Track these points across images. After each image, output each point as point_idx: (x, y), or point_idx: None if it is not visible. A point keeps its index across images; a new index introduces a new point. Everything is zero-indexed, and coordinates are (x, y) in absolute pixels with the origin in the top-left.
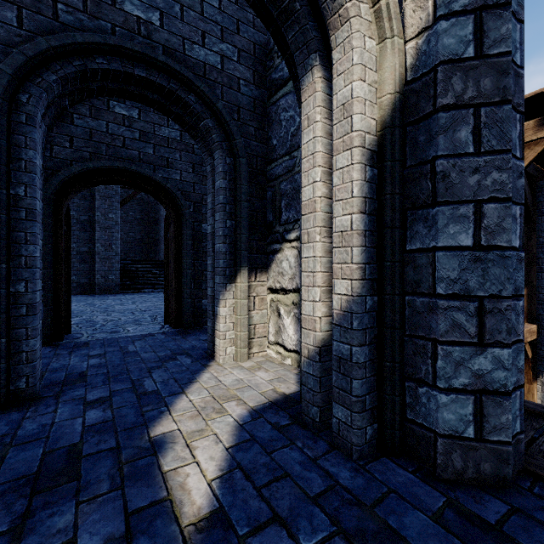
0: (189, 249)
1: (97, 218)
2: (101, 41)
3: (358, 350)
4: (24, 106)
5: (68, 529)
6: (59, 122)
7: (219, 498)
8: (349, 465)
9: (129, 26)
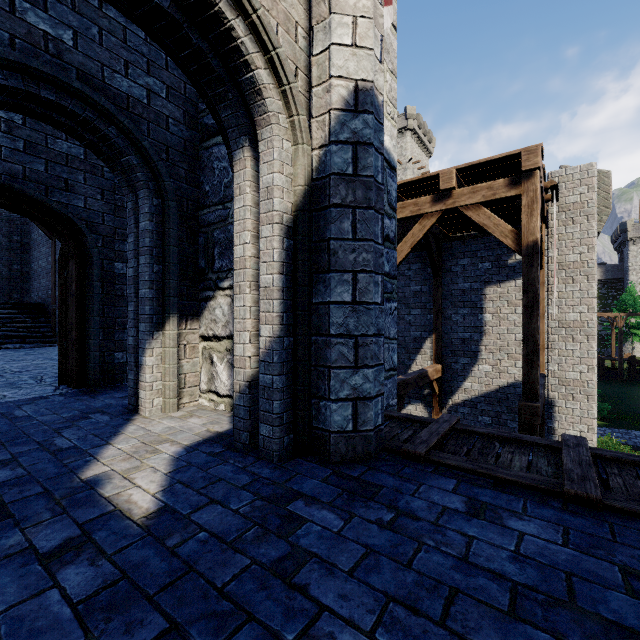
0: (97, 292)
1: None
2: None
3: (278, 379)
4: None
5: (22, 543)
6: None
7: (164, 501)
8: (271, 466)
9: (33, 40)
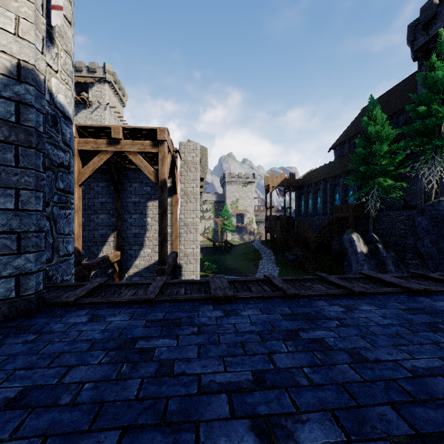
0: None
1: None
2: None
3: None
4: None
5: None
6: None
7: None
8: None
9: None
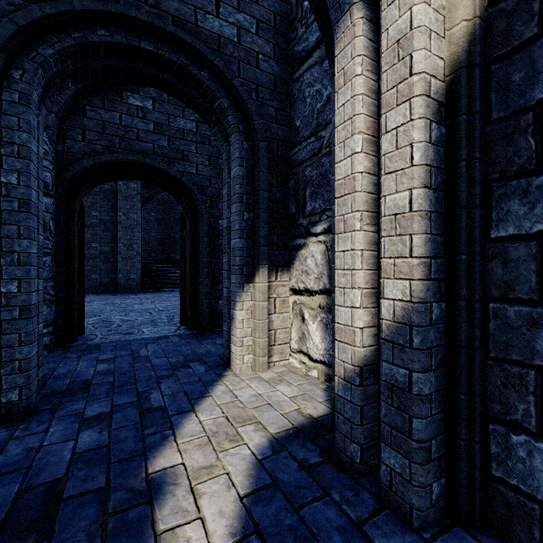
0: (205, 246)
1: (119, 218)
2: (102, 8)
3: (420, 377)
4: (17, 83)
5: None
6: (71, 115)
7: None
8: (409, 538)
9: None
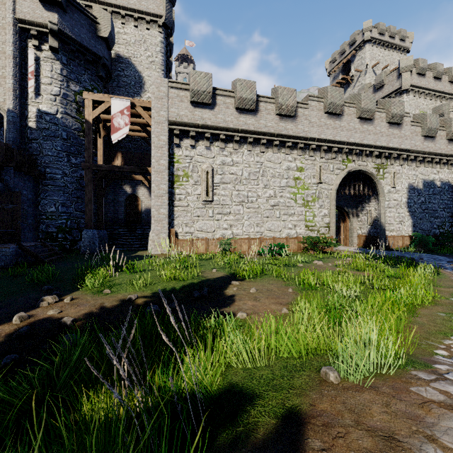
0: None
1: None
2: (2, 118)
3: None
4: None
5: None
6: None
7: None
8: None
9: None
